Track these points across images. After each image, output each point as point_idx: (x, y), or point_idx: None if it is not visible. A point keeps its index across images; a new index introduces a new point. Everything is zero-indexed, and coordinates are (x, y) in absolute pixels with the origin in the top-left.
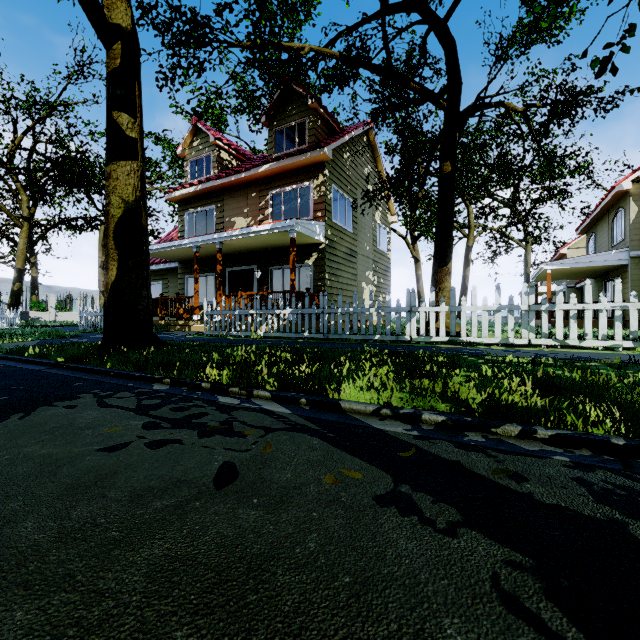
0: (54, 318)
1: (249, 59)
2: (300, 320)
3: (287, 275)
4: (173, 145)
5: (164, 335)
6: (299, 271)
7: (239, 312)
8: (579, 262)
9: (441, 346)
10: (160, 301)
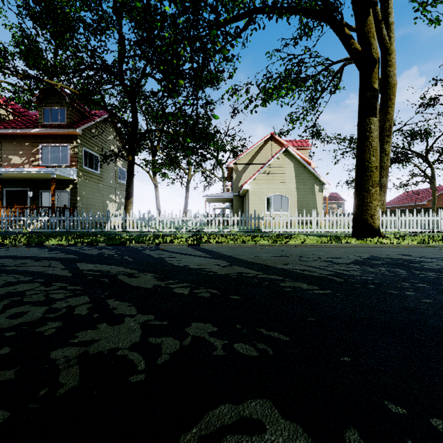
0: None
1: (24, 55)
2: (54, 223)
3: None
4: None
5: None
6: (61, 194)
7: (14, 218)
8: (216, 196)
9: (117, 233)
10: None
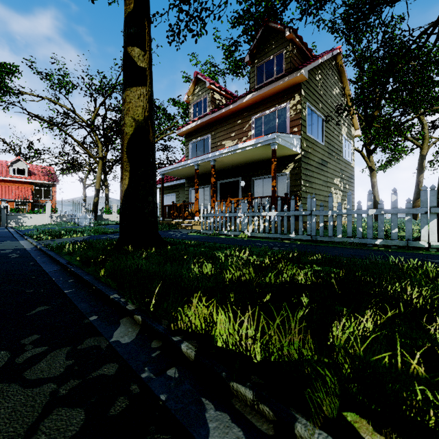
0: (116, 219)
1: (235, 17)
2: (286, 222)
3: (266, 184)
4: (184, 104)
5: (172, 232)
6: (277, 180)
7: (229, 214)
8: None
9: None
10: (172, 207)
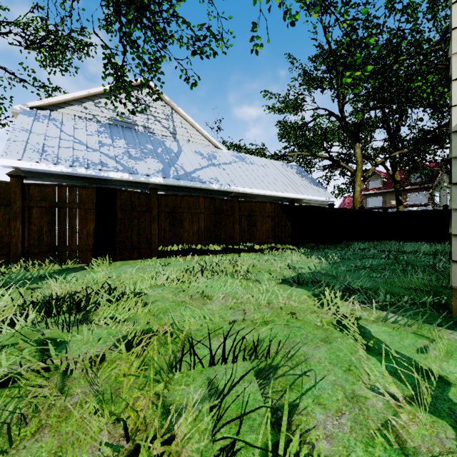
0: None
1: None
2: None
3: None
4: None
5: None
6: None
7: None
8: None
9: None
10: None
